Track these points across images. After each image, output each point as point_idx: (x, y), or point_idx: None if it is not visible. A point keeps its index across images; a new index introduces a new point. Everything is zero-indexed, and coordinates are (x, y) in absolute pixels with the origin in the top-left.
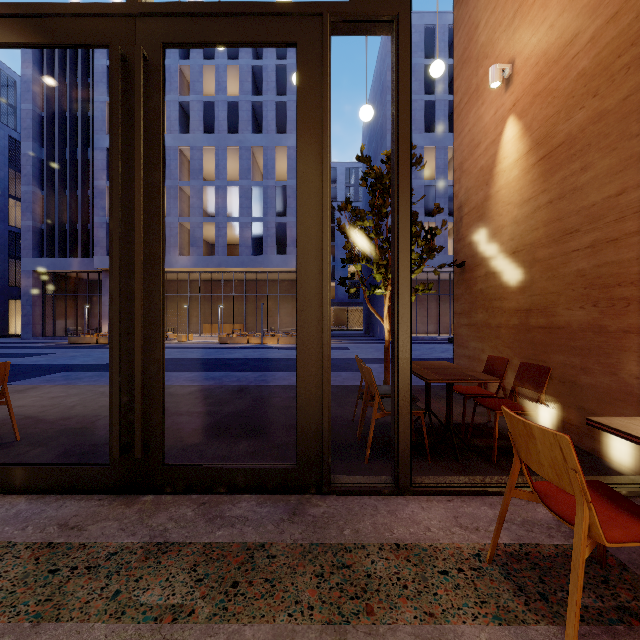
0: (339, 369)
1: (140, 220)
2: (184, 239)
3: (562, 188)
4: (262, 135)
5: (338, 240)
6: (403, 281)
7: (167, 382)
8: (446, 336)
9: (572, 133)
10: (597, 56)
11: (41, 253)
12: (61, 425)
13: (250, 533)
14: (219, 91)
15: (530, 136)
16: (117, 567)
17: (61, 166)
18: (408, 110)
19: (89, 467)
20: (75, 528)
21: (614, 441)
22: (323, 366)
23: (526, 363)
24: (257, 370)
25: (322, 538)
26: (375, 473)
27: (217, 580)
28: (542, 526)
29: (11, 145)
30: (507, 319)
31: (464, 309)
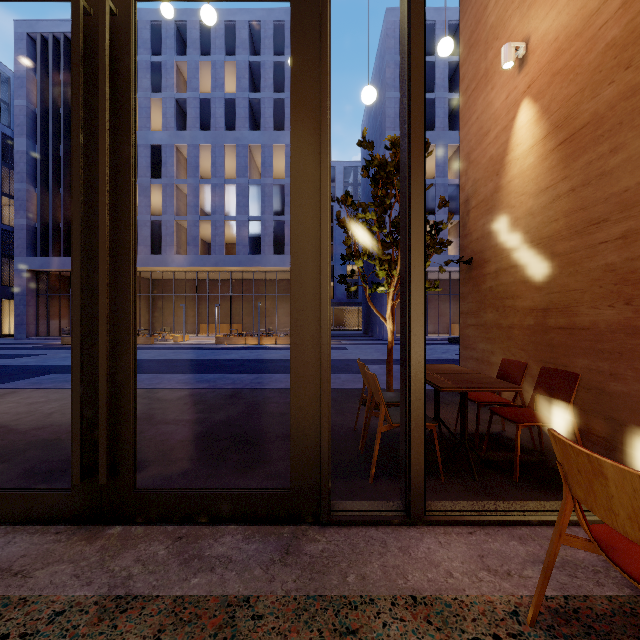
0: (338, 371)
1: (105, 201)
2: (180, 238)
3: (587, 174)
4: (260, 132)
5: (337, 239)
6: (416, 274)
7: (159, 385)
8: (446, 336)
9: (599, 112)
10: (630, 23)
11: (35, 252)
12: (32, 436)
13: (233, 581)
14: (216, 88)
15: (548, 119)
16: (60, 634)
17: (55, 163)
18: (422, 73)
19: (46, 493)
20: (19, 574)
21: None
22: (322, 374)
23: (548, 368)
24: (253, 372)
25: (321, 588)
26: (382, 496)
27: None
28: (587, 569)
29: (5, 142)
30: (521, 319)
31: (471, 308)
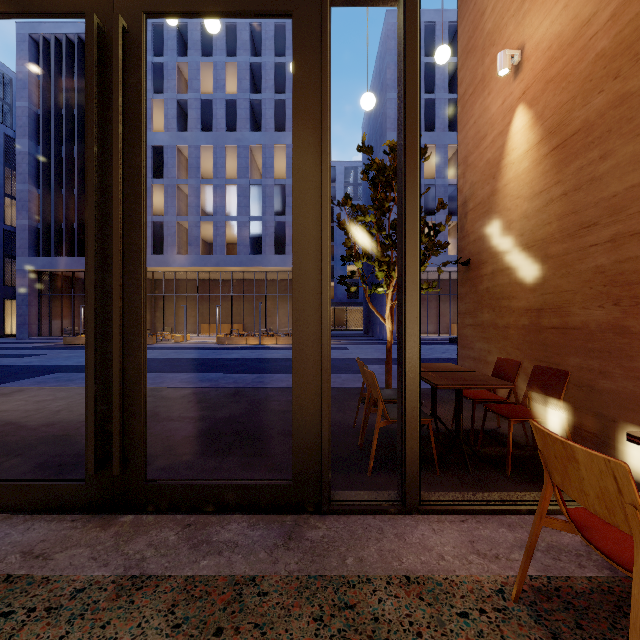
0: (338, 370)
1: (118, 208)
2: (182, 238)
3: (578, 179)
4: (260, 133)
5: (337, 240)
6: (411, 277)
7: (161, 384)
8: (446, 336)
9: (589, 119)
10: (619, 34)
11: (37, 252)
12: (43, 432)
13: (239, 563)
14: (217, 89)
15: (542, 125)
16: (82, 608)
17: (57, 164)
18: (417, 87)
19: (62, 483)
20: (40, 557)
21: (639, 452)
22: (322, 371)
23: (540, 366)
24: (255, 371)
25: (321, 569)
26: (379, 488)
27: (198, 626)
28: (570, 553)
29: (7, 143)
30: (516, 319)
31: (469, 309)
